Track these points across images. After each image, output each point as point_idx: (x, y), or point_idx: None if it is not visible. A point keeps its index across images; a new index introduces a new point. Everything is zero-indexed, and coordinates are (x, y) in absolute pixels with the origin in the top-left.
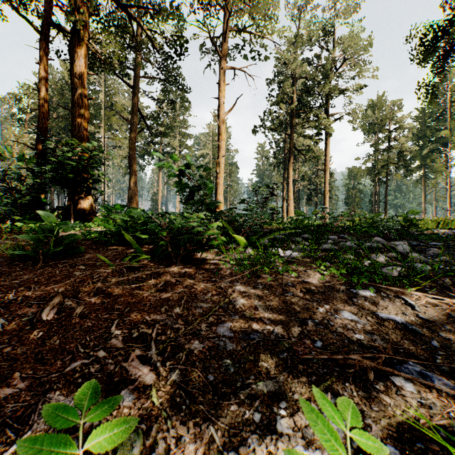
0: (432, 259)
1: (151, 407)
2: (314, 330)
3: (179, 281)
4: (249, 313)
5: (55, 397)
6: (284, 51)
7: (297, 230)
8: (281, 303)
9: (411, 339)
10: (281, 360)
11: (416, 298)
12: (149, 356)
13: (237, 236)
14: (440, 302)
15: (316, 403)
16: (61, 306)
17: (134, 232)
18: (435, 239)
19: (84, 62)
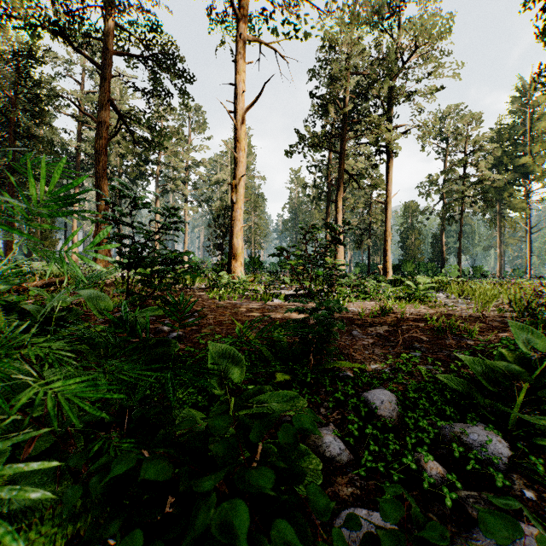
0: None
1: None
2: None
3: None
4: None
5: None
6: (333, 27)
7: None
8: None
9: None
10: None
11: None
12: None
13: None
14: None
15: None
16: None
17: None
18: None
19: None
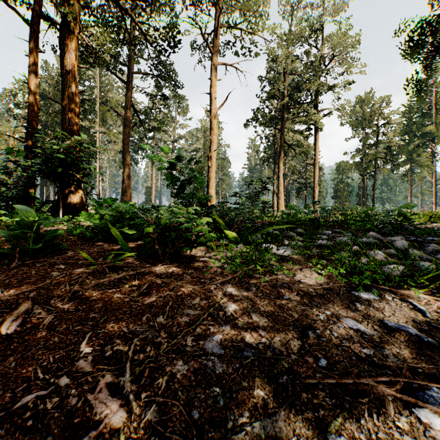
0: (432, 255)
1: None
2: (316, 343)
3: (165, 283)
4: (241, 322)
5: None
6: (274, 48)
7: (291, 225)
8: (277, 309)
9: (428, 355)
10: (281, 385)
11: (424, 302)
12: (121, 384)
13: (228, 232)
14: None
15: None
16: (28, 316)
17: (122, 227)
18: (431, 234)
19: (74, 54)
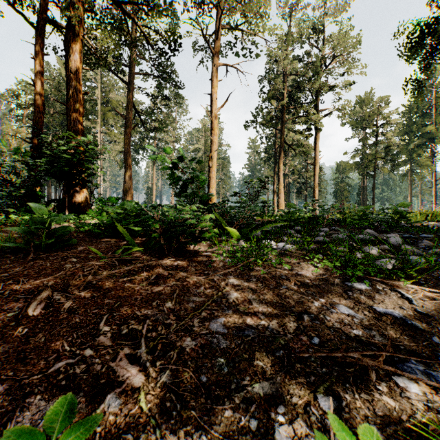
0: (424, 251)
1: (139, 414)
2: (310, 325)
3: (171, 274)
4: (242, 308)
5: (36, 401)
6: (274, 48)
7: (289, 222)
8: (275, 297)
9: (411, 335)
10: (278, 358)
11: (412, 291)
12: (138, 355)
13: (229, 228)
14: (437, 295)
15: (316, 407)
16: (49, 301)
17: (127, 224)
18: (426, 232)
19: (79, 57)
